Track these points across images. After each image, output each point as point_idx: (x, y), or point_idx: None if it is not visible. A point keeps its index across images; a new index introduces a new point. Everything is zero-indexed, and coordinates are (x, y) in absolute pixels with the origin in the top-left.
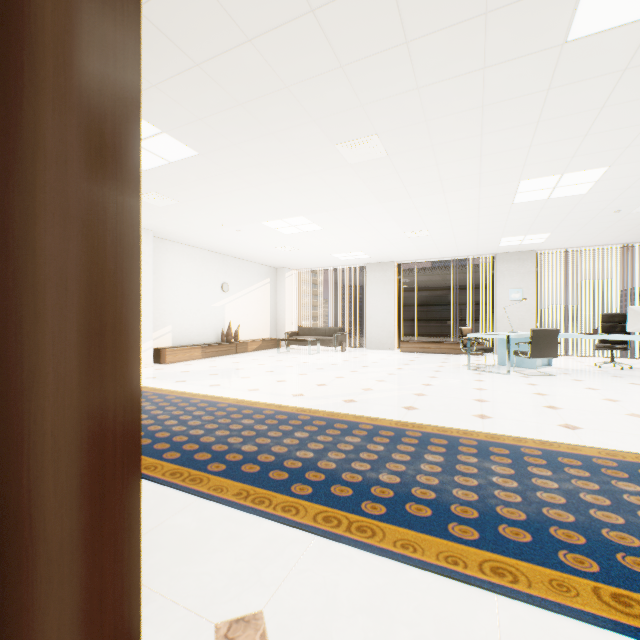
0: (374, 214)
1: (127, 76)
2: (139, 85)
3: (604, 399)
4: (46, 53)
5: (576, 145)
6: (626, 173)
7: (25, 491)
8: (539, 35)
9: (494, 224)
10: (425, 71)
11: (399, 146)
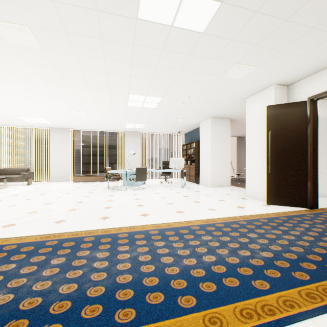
0: (45, 93)
1: None
2: None
3: (161, 197)
4: None
5: (149, 82)
6: (168, 102)
7: None
8: (124, 5)
9: (121, 115)
10: None
11: (51, 44)
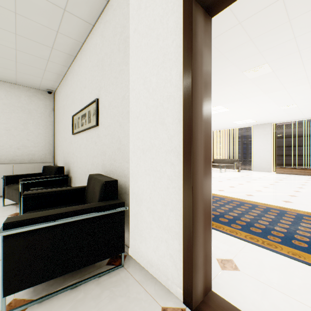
0: (261, 100)
1: (209, 89)
2: (211, 90)
3: None
4: (199, 92)
5: None
6: None
7: (196, 195)
8: None
9: None
10: (300, 29)
11: (280, 65)
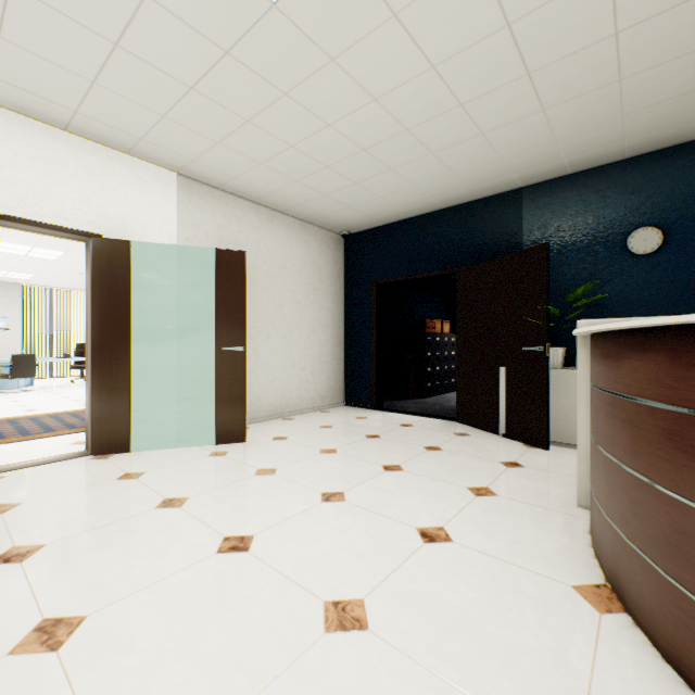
0: None
1: None
2: None
3: (63, 397)
4: None
5: (41, 238)
6: (79, 258)
7: None
8: None
9: None
10: None
11: None
